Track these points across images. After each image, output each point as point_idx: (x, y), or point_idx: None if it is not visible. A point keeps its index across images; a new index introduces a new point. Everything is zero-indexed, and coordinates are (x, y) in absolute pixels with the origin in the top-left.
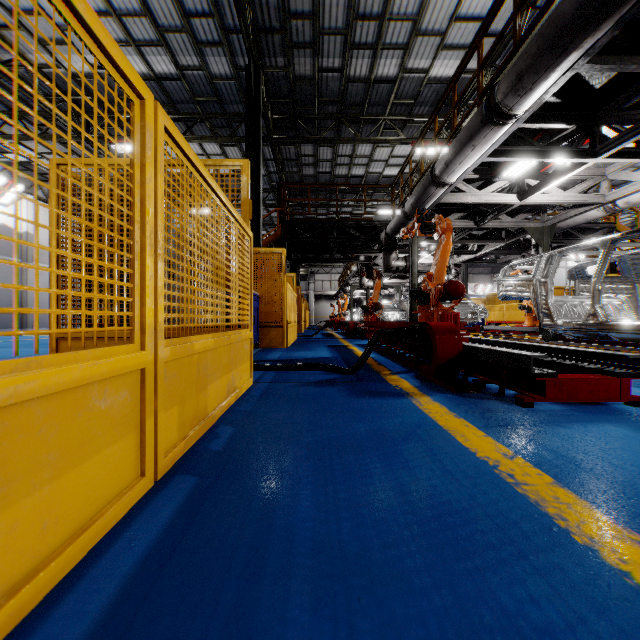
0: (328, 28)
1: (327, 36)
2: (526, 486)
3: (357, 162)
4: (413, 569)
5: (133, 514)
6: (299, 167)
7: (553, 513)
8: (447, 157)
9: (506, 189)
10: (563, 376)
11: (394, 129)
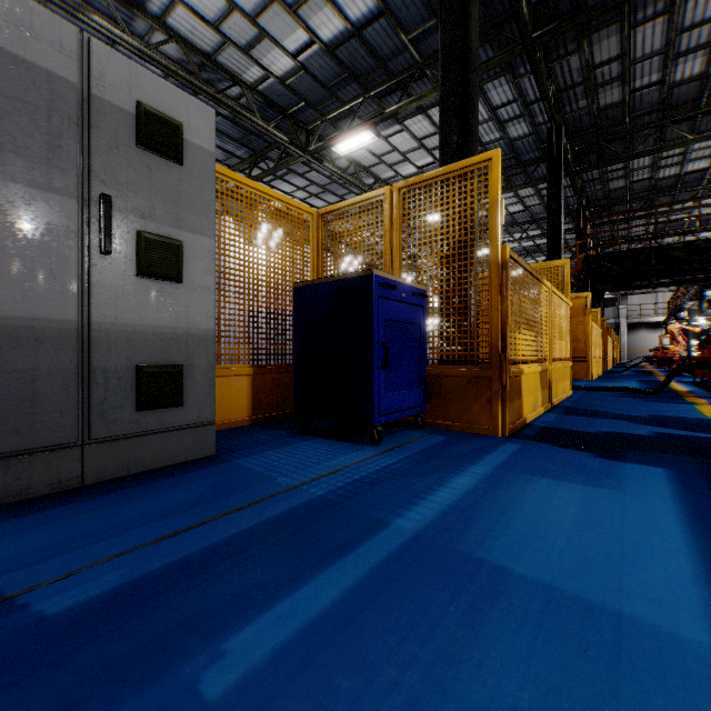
0: (641, 56)
1: (639, 62)
2: None
3: (693, 156)
4: (644, 420)
5: (551, 409)
6: (604, 184)
7: None
8: None
9: None
10: None
11: None
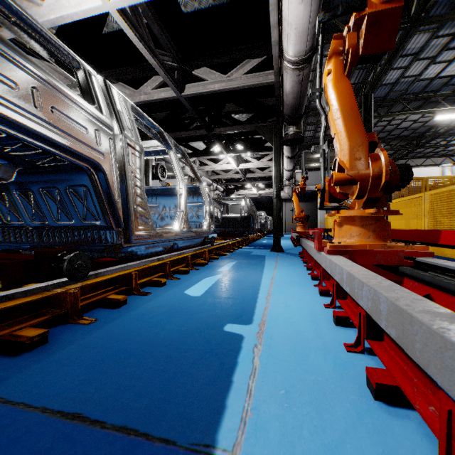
0: None
1: None
2: None
3: None
4: None
5: None
6: None
7: None
8: None
9: None
10: None
11: None
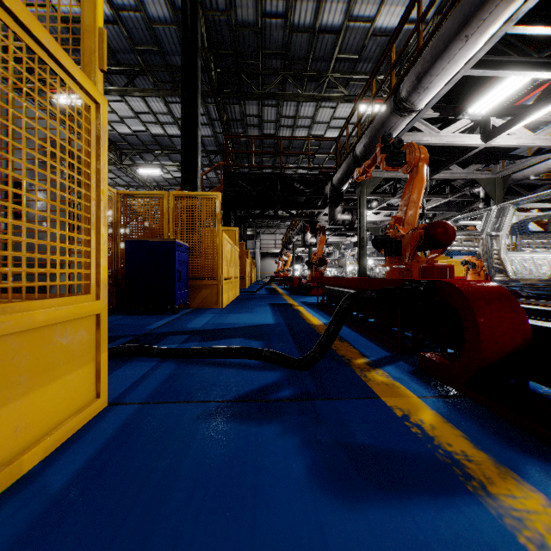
0: None
1: None
2: None
3: (300, 124)
4: None
5: None
6: (244, 128)
7: None
8: (421, 67)
9: None
10: None
11: (337, 88)
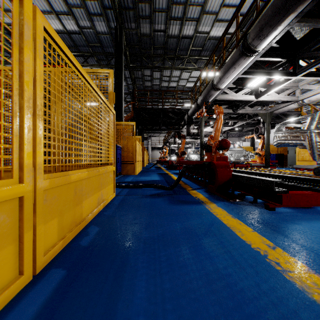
0: (158, 8)
1: (157, 13)
2: (290, 273)
3: (173, 79)
4: None
5: (6, 311)
6: (143, 82)
7: (318, 300)
8: (220, 74)
9: (248, 93)
10: (291, 192)
11: (191, 63)
